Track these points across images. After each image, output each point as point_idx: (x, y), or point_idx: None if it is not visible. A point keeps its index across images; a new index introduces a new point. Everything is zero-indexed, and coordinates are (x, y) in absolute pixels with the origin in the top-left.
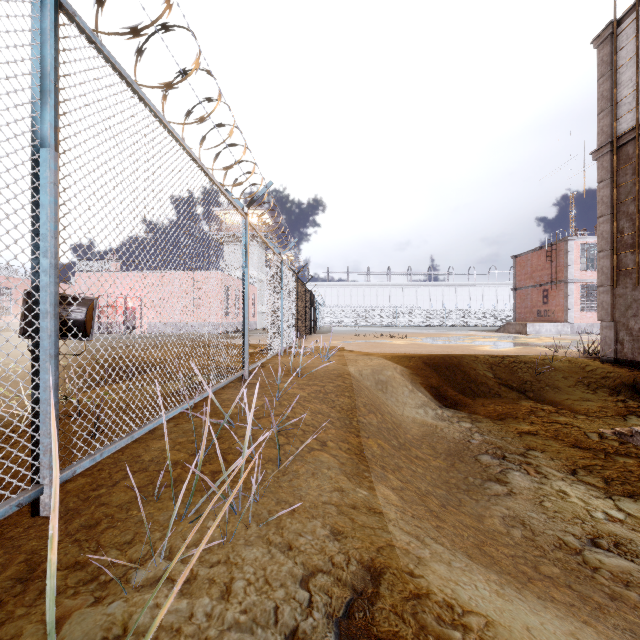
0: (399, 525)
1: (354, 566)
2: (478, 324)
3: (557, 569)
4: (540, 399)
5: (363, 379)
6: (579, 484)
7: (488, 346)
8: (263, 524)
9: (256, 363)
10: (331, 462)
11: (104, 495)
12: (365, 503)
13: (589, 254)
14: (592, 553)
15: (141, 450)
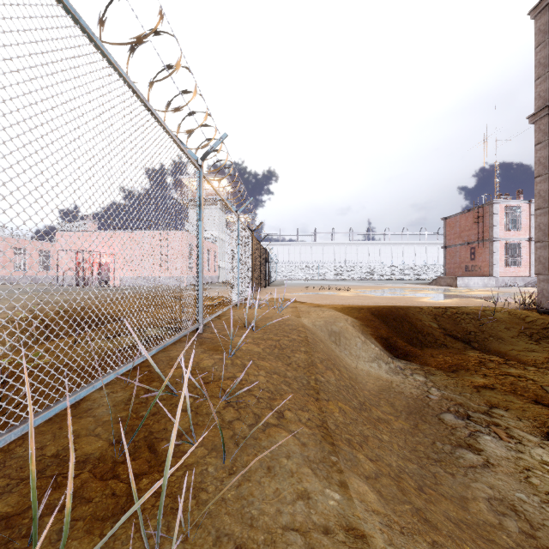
0: None
1: None
2: (411, 278)
3: None
4: (485, 349)
5: (316, 331)
6: None
7: (428, 298)
8: None
9: (211, 316)
10: (290, 445)
11: None
12: (340, 519)
13: (512, 216)
14: None
15: (48, 437)
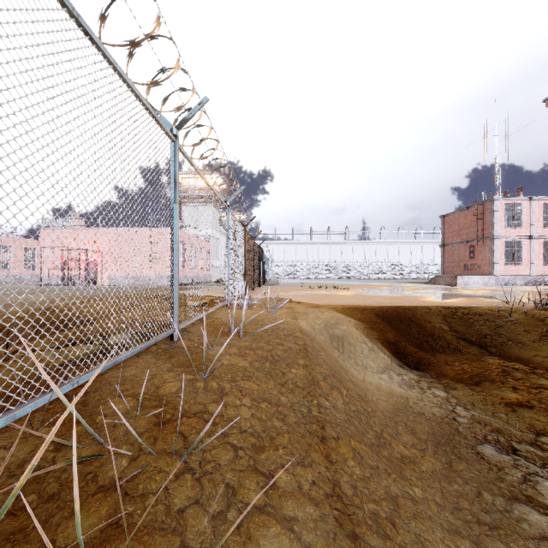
0: None
1: None
2: (407, 277)
3: None
4: (505, 355)
5: (316, 336)
6: None
7: (432, 297)
8: None
9: (192, 319)
10: None
11: None
12: None
13: (512, 213)
14: None
15: None
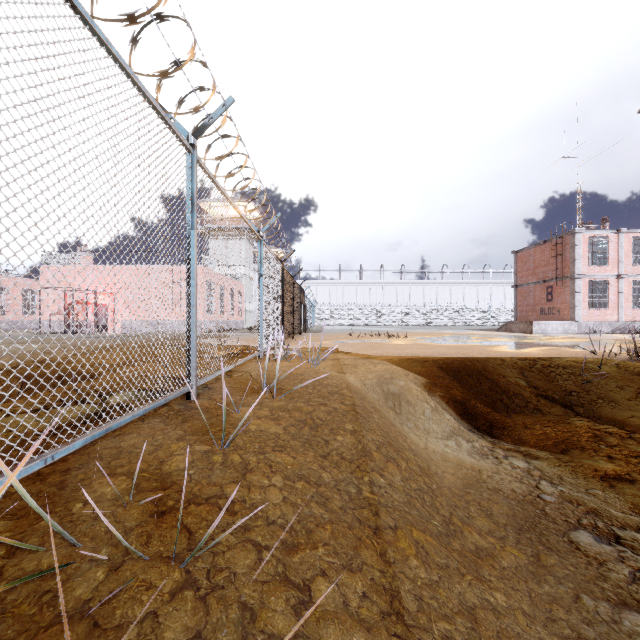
0: None
1: None
2: (473, 323)
3: None
4: (595, 416)
5: (367, 393)
6: None
7: (505, 346)
8: None
9: (215, 373)
10: None
11: None
12: None
13: (597, 248)
14: None
15: None
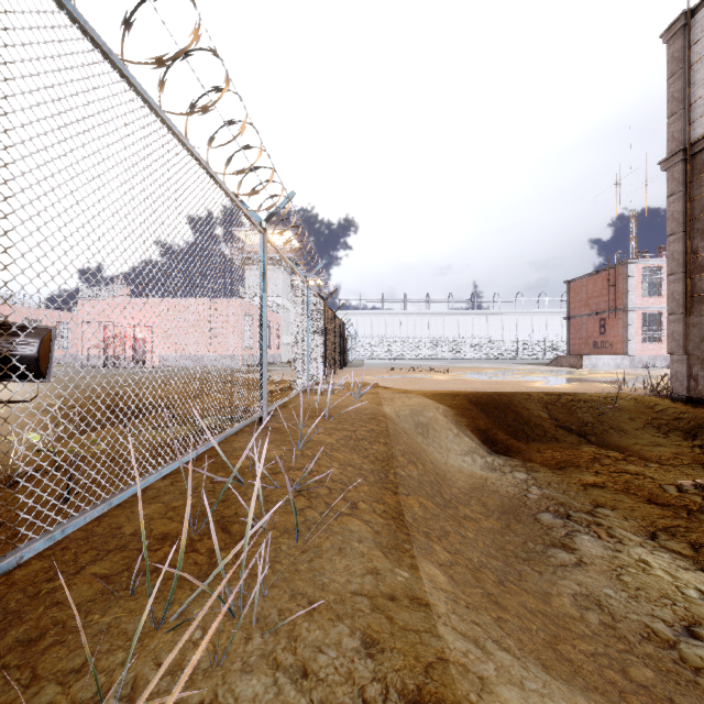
0: (451, 623)
1: (394, 703)
2: (526, 357)
3: (650, 671)
4: (604, 444)
5: (400, 421)
6: (662, 551)
7: (541, 382)
8: (270, 633)
9: (277, 403)
10: (363, 531)
11: (60, 589)
12: (406, 591)
13: (651, 279)
14: (690, 647)
15: (123, 519)
